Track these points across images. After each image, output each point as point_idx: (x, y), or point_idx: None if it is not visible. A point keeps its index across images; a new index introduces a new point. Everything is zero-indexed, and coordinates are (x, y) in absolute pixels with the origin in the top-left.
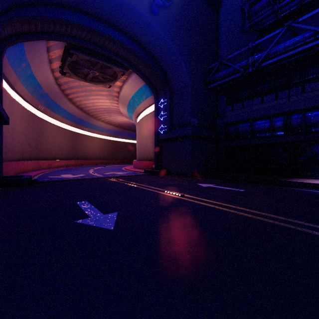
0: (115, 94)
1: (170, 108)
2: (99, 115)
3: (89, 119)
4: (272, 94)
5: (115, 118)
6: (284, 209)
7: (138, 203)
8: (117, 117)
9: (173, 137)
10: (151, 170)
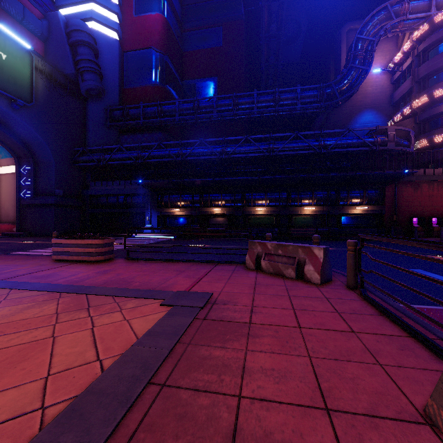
0: None
1: (35, 177)
2: None
3: None
4: (118, 181)
5: None
6: None
7: (4, 244)
8: None
9: (38, 204)
10: (12, 233)
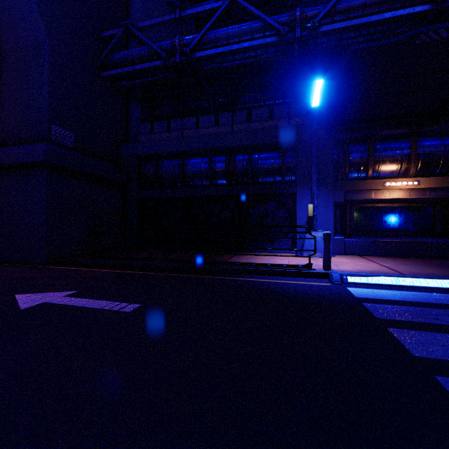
0: None
1: None
2: None
3: None
4: (212, 116)
5: None
6: (216, 448)
7: None
8: None
9: None
10: None
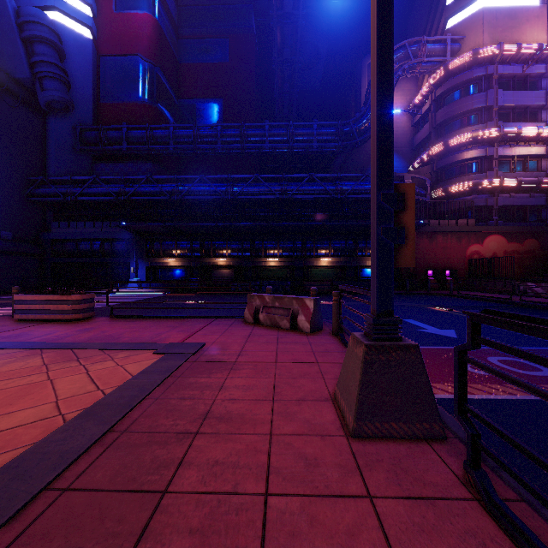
0: None
1: None
2: None
3: None
4: (92, 223)
5: None
6: None
7: None
8: None
9: None
10: None
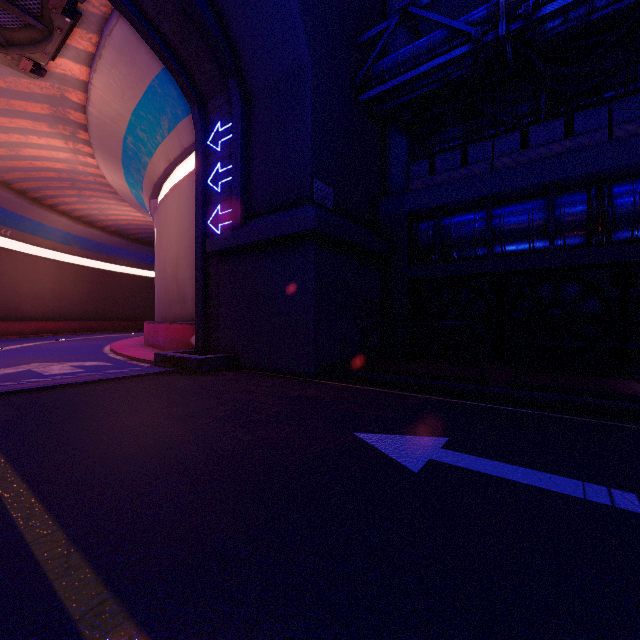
0: (77, 116)
1: (245, 151)
2: (47, 193)
3: (12, 203)
4: (557, 122)
5: (103, 208)
6: None
7: None
8: (110, 207)
9: (254, 241)
10: (176, 357)
